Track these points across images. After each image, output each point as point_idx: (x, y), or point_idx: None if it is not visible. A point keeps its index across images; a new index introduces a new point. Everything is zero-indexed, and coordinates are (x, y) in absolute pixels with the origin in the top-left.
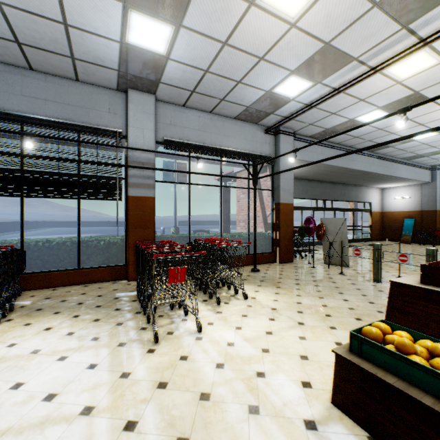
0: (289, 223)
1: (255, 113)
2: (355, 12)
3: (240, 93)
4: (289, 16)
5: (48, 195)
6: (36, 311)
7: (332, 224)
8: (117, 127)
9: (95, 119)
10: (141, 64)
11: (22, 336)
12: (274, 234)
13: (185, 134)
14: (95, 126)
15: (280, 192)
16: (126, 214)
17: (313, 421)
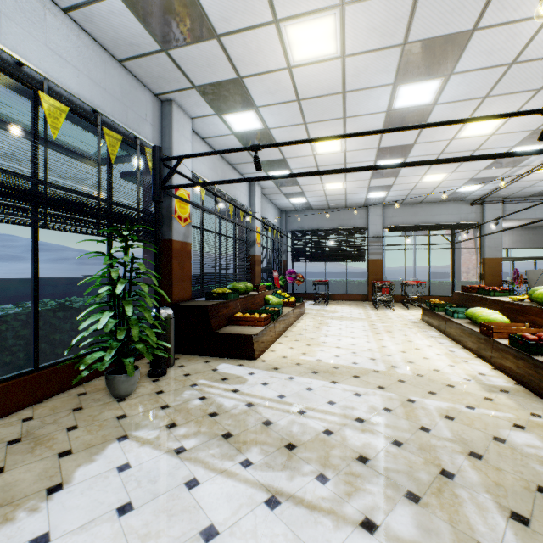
0: (496, 274)
1: (454, 198)
2: (473, 173)
3: (434, 195)
4: (438, 180)
5: (335, 261)
6: (336, 304)
7: (534, 275)
8: (363, 225)
9: (353, 223)
10: (374, 200)
11: (337, 306)
12: (481, 282)
13: (402, 220)
14: (353, 227)
15: (484, 250)
16: (367, 268)
17: (411, 319)
